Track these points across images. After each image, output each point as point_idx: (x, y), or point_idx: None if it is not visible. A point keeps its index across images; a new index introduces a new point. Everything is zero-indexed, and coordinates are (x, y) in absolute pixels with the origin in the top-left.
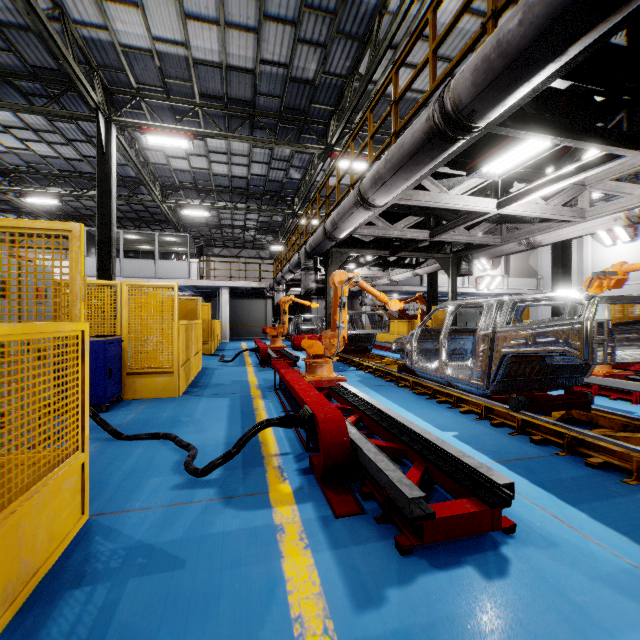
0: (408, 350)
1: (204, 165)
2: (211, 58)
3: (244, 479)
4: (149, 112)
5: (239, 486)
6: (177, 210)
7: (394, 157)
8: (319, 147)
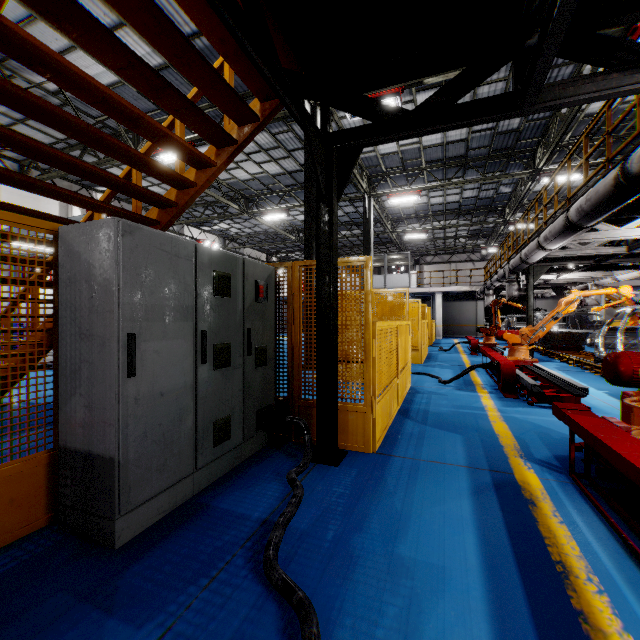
0: (596, 343)
1: (424, 201)
2: (435, 142)
3: (465, 387)
4: (390, 181)
5: (463, 388)
6: (399, 233)
7: (552, 231)
8: (526, 172)
